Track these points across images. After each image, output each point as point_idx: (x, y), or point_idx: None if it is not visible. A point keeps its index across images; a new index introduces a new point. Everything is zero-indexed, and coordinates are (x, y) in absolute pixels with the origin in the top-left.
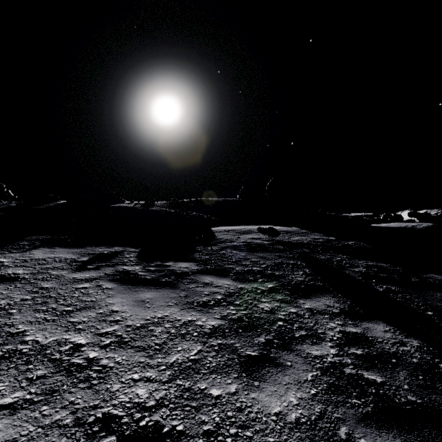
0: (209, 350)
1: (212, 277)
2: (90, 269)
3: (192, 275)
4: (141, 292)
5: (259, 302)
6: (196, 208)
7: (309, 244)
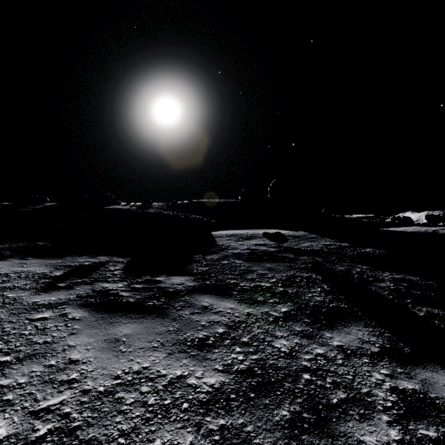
0: (205, 444)
1: (211, 298)
2: (60, 289)
3: (187, 296)
4: (118, 324)
5: (273, 337)
6: (196, 210)
7: (321, 252)
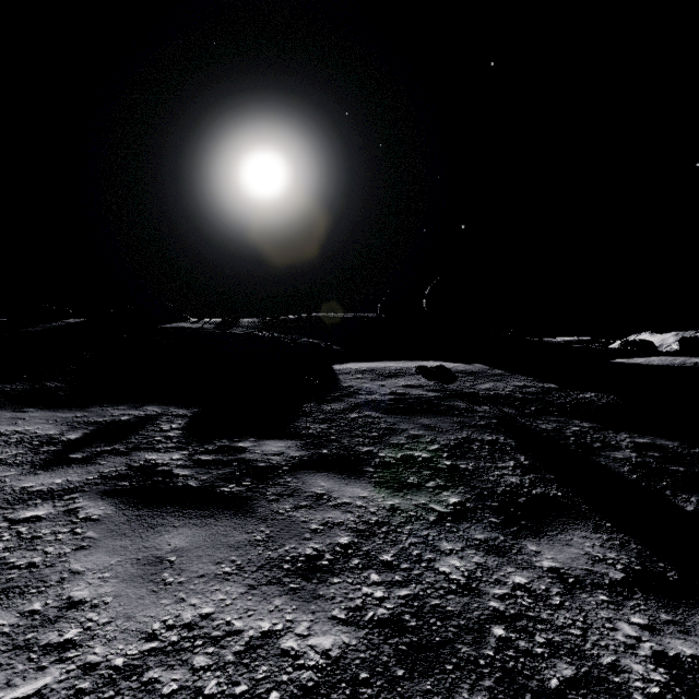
0: None
1: (330, 480)
2: (73, 463)
3: (288, 475)
4: (165, 529)
5: (436, 552)
6: (308, 330)
7: (511, 398)
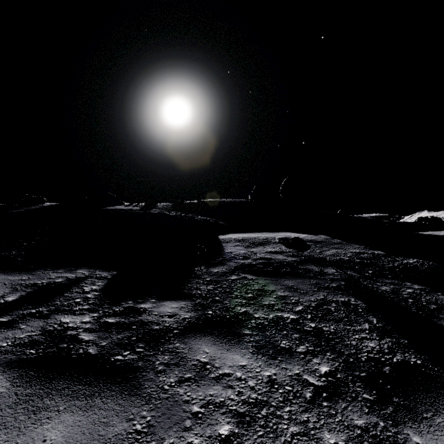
0: None
1: (213, 345)
2: None
3: (177, 339)
4: (47, 416)
5: None
6: (203, 210)
7: (351, 263)
